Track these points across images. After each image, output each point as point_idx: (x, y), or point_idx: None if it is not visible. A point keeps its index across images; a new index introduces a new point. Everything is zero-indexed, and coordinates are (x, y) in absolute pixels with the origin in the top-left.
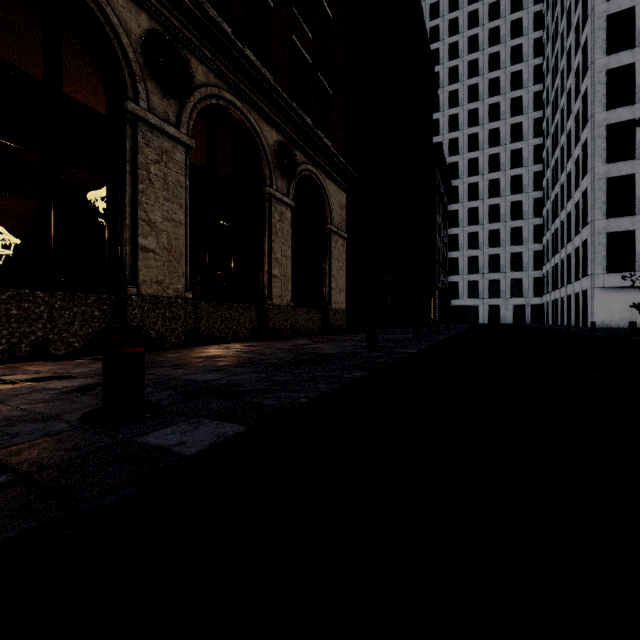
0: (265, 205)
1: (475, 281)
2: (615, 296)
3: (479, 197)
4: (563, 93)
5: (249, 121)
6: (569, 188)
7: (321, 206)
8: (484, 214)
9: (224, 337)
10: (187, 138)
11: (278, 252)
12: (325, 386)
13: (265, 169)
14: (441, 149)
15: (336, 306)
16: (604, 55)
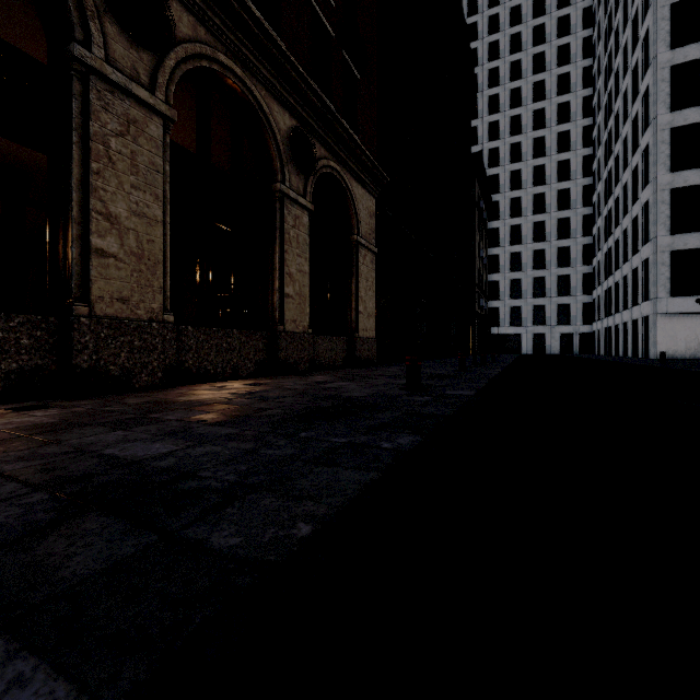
0: (275, 206)
1: (518, 307)
2: (680, 323)
3: (522, 213)
4: (618, 96)
5: (254, 97)
6: (625, 202)
7: (346, 213)
8: (528, 232)
9: (220, 373)
10: (166, 107)
11: (292, 266)
12: (351, 476)
13: (275, 160)
14: (481, 158)
15: (364, 334)
16: (668, 49)
